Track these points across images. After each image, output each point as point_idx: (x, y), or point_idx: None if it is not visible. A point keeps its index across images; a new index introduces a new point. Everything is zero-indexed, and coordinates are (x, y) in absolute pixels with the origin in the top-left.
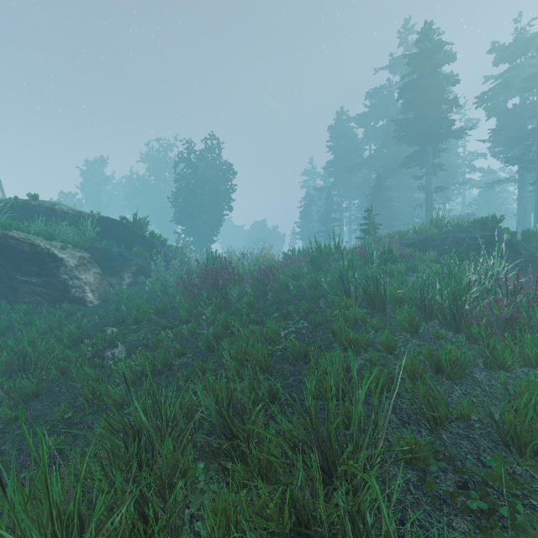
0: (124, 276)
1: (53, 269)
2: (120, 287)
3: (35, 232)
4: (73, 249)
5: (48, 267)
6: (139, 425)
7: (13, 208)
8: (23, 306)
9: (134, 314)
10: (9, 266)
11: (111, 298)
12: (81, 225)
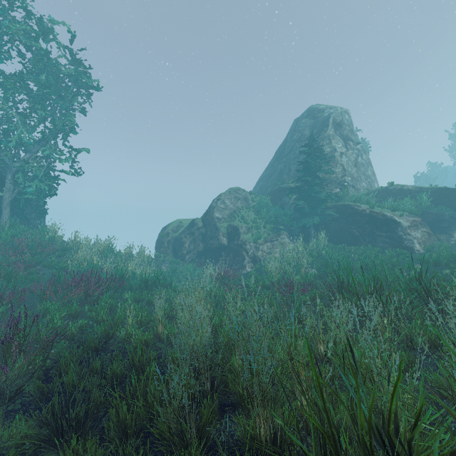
0: (453, 234)
1: (394, 228)
2: (447, 242)
3: (387, 207)
4: (408, 215)
5: (391, 227)
6: (377, 278)
7: (379, 193)
8: (378, 248)
9: (433, 258)
10: (373, 227)
11: (435, 249)
12: (418, 198)
